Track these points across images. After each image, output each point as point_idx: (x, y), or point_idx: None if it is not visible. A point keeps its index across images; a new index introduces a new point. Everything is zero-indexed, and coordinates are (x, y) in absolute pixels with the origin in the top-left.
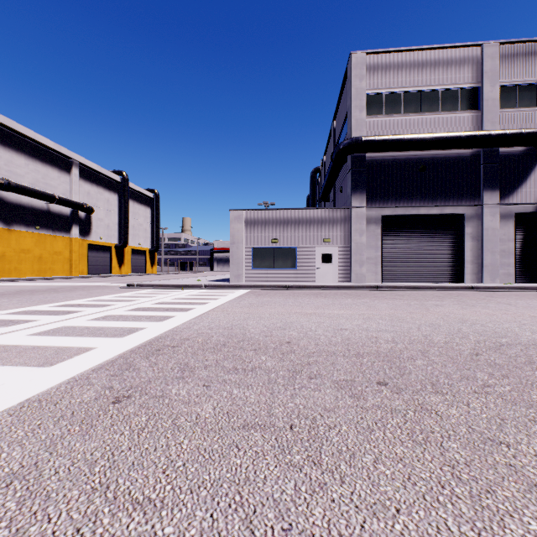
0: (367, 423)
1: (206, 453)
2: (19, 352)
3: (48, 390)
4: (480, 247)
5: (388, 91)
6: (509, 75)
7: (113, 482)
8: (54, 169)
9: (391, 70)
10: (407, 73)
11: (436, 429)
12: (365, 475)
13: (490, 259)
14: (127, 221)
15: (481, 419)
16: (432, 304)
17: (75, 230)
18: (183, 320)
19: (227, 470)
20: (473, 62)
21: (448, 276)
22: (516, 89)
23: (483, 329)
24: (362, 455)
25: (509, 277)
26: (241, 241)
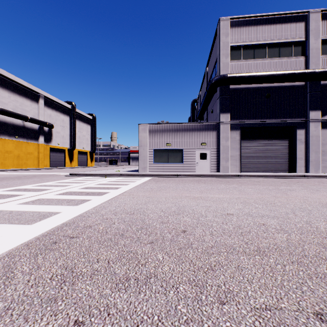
0: None
1: None
2: None
3: None
4: (307, 148)
5: (245, 43)
6: None
7: None
8: (27, 99)
9: (247, 30)
10: (257, 31)
11: None
12: None
13: (314, 157)
14: (75, 133)
15: None
16: (286, 189)
17: (41, 139)
18: (95, 203)
19: None
20: (302, 24)
21: (285, 168)
22: None
23: None
24: None
25: None
26: (146, 144)
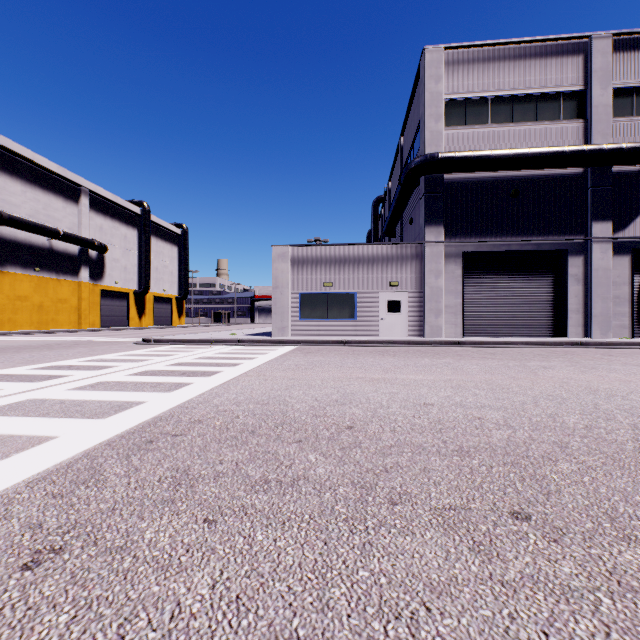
0: (527, 634)
1: None
2: None
3: None
4: (587, 292)
5: (472, 95)
6: (625, 75)
7: None
8: (58, 197)
9: (475, 70)
10: (495, 73)
11: None
12: None
13: (600, 307)
14: (149, 263)
15: None
16: (538, 366)
17: (85, 272)
18: (201, 389)
19: None
20: (579, 59)
21: (547, 329)
22: (633, 92)
23: (630, 404)
24: None
25: (625, 330)
26: (286, 284)
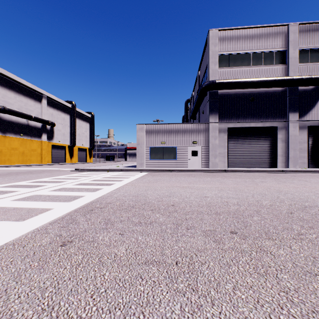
0: (226, 260)
1: (120, 282)
2: (5, 212)
3: (20, 237)
4: (287, 146)
5: (232, 52)
6: (304, 43)
7: (57, 304)
8: (31, 100)
9: (233, 40)
10: (243, 42)
11: (272, 264)
12: (228, 299)
13: (293, 154)
14: (75, 131)
15: (300, 258)
16: (259, 181)
17: (44, 136)
18: (108, 191)
19: (134, 295)
20: (283, 35)
21: (267, 164)
22: (308, 51)
23: (293, 196)
24: (224, 283)
25: (304, 164)
26: (143, 143)
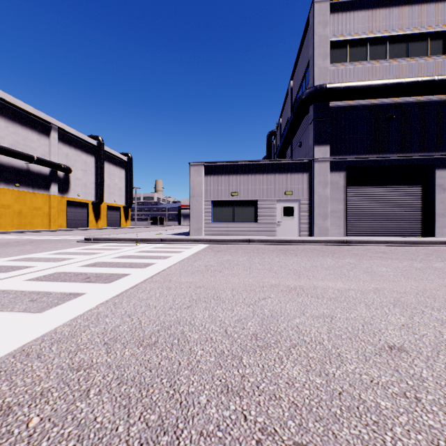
0: None
1: None
2: None
3: None
4: None
5: (353, 37)
6: None
7: None
8: (33, 132)
9: (356, 16)
10: (373, 18)
11: None
12: None
13: None
14: (103, 181)
15: None
16: None
17: (54, 188)
18: (85, 306)
19: None
20: (444, 4)
21: (416, 230)
22: None
23: None
24: None
25: None
26: (200, 194)
